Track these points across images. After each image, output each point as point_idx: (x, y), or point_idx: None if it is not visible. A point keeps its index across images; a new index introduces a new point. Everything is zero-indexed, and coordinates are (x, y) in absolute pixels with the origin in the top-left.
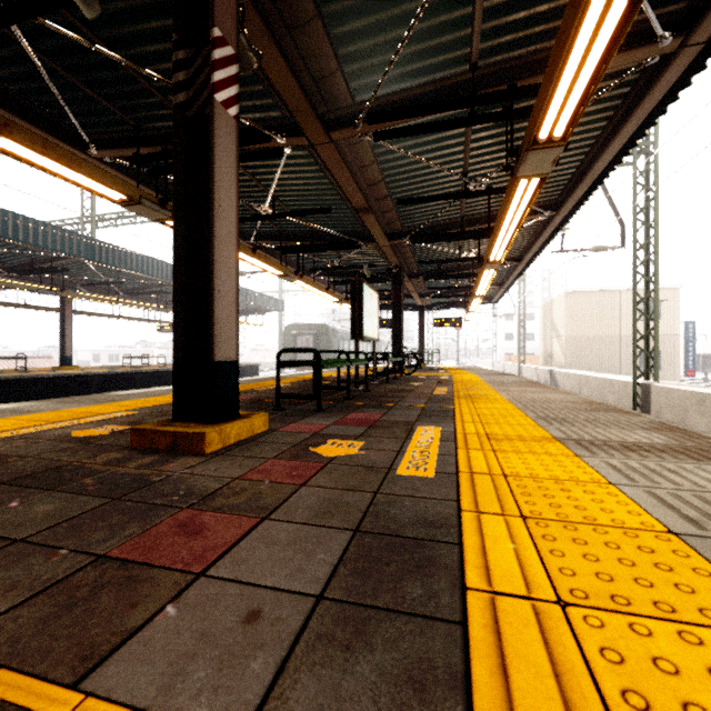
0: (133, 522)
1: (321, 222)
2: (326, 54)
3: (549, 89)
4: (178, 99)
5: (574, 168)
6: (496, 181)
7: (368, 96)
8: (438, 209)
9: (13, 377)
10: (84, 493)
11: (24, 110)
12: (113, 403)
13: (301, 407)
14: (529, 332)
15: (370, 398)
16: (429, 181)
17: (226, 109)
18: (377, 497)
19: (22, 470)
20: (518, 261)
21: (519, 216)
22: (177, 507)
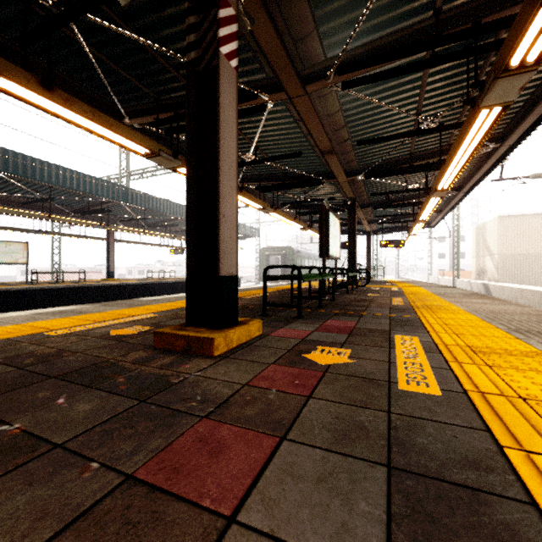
0: (158, 431)
1: (291, 165)
2: (305, 17)
3: (534, 8)
4: (190, 57)
5: (523, 101)
6: (445, 119)
7: (338, 51)
8: (390, 148)
9: (77, 286)
10: (117, 393)
11: (82, 93)
12: (141, 307)
13: (283, 313)
14: (460, 251)
15: (338, 306)
16: (384, 124)
17: (228, 61)
18: (392, 417)
19: (72, 365)
20: (458, 190)
21: (474, 146)
22: (196, 415)
